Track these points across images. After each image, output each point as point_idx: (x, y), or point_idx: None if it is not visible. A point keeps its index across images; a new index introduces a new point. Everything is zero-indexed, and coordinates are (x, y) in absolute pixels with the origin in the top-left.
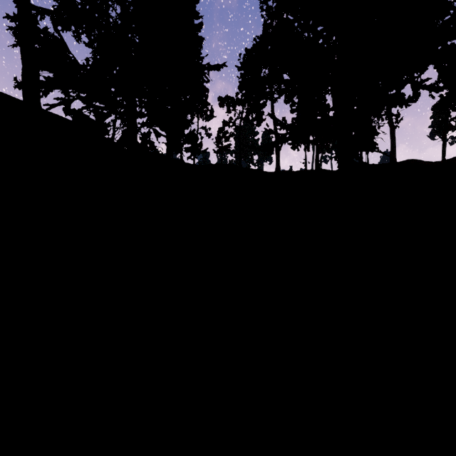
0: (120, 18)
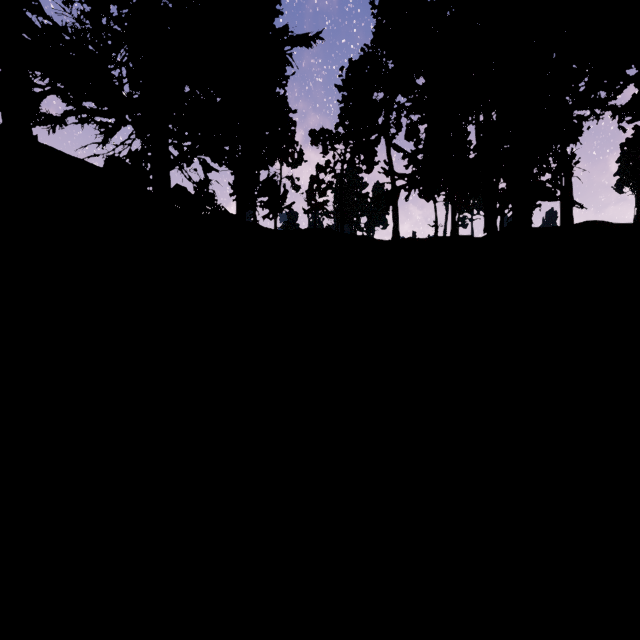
0: None
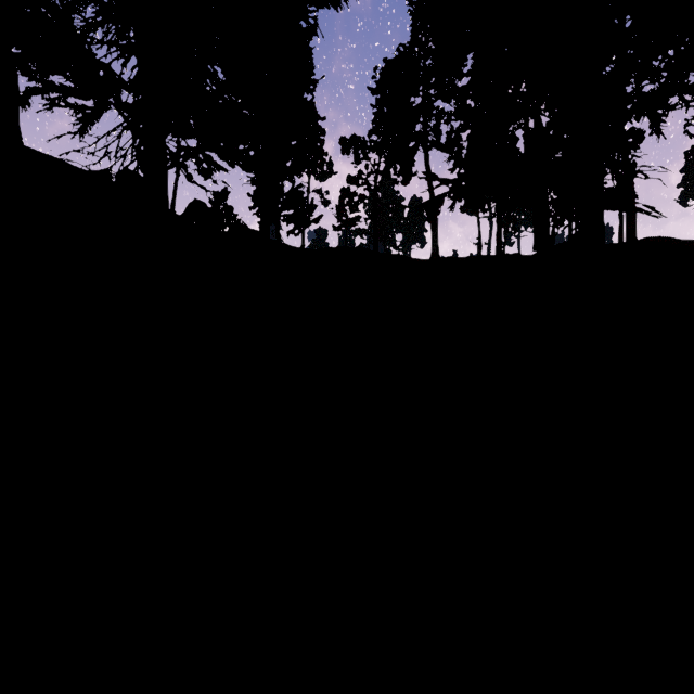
0: None
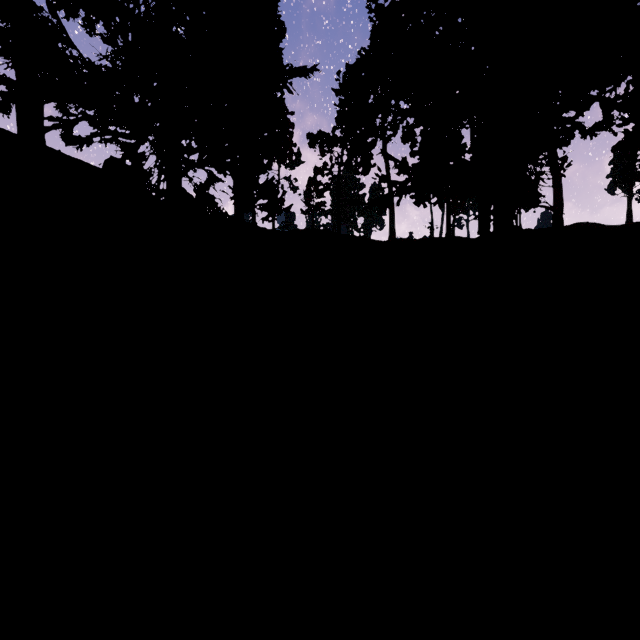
0: None
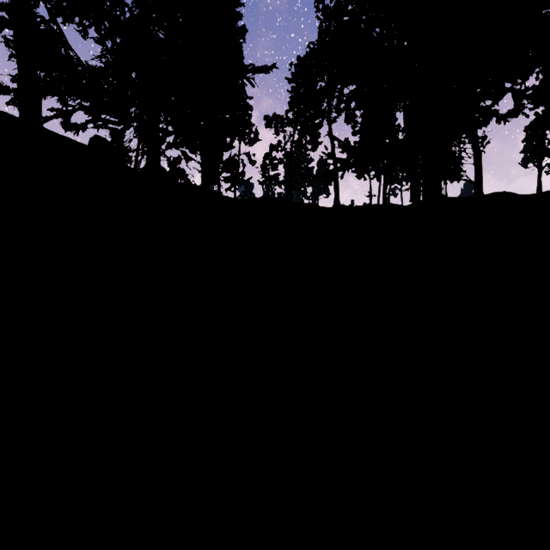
0: (138, 6)
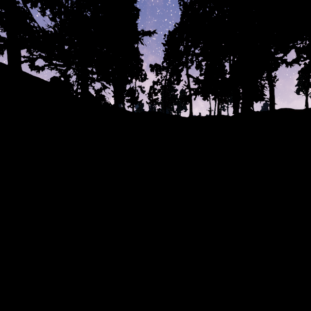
0: None
